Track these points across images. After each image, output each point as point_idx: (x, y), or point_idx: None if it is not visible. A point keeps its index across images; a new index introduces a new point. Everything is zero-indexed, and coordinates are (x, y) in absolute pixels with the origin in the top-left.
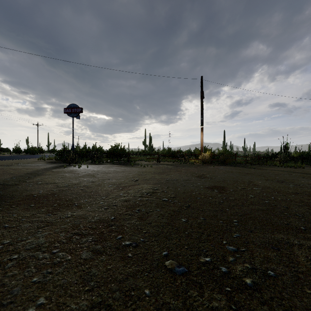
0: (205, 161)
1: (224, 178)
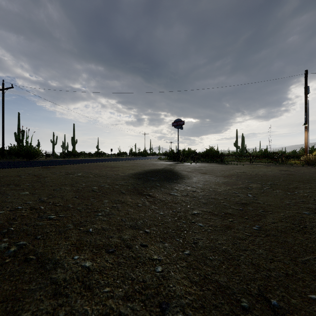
0: (309, 162)
1: (306, 172)
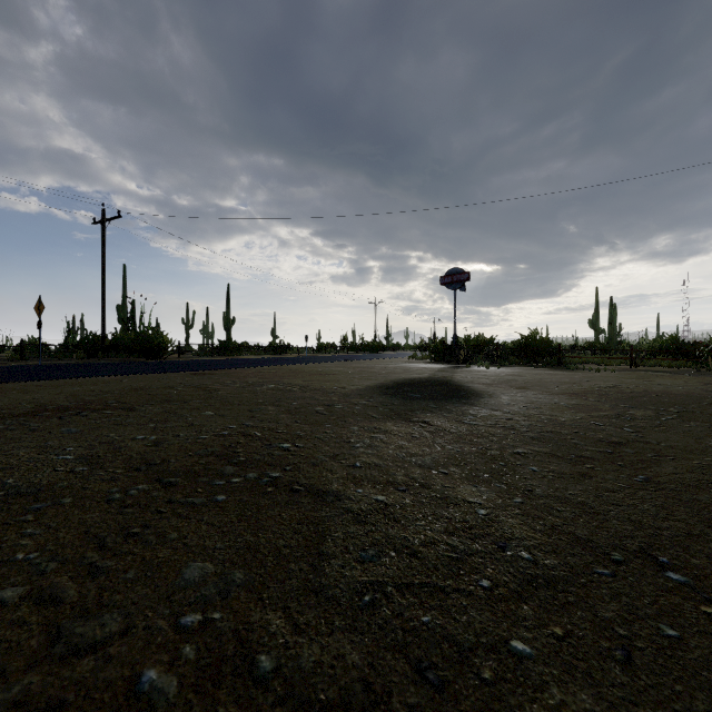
0: None
1: None
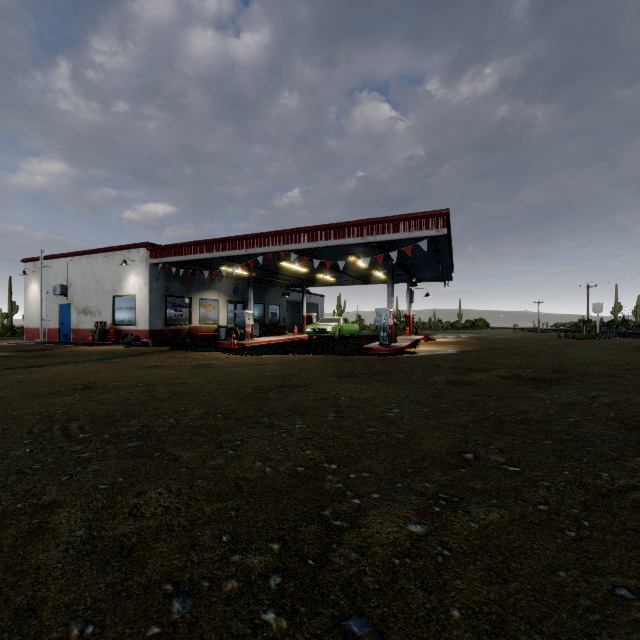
0: None
1: None
